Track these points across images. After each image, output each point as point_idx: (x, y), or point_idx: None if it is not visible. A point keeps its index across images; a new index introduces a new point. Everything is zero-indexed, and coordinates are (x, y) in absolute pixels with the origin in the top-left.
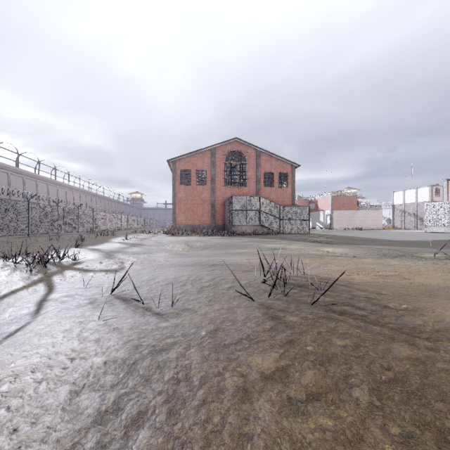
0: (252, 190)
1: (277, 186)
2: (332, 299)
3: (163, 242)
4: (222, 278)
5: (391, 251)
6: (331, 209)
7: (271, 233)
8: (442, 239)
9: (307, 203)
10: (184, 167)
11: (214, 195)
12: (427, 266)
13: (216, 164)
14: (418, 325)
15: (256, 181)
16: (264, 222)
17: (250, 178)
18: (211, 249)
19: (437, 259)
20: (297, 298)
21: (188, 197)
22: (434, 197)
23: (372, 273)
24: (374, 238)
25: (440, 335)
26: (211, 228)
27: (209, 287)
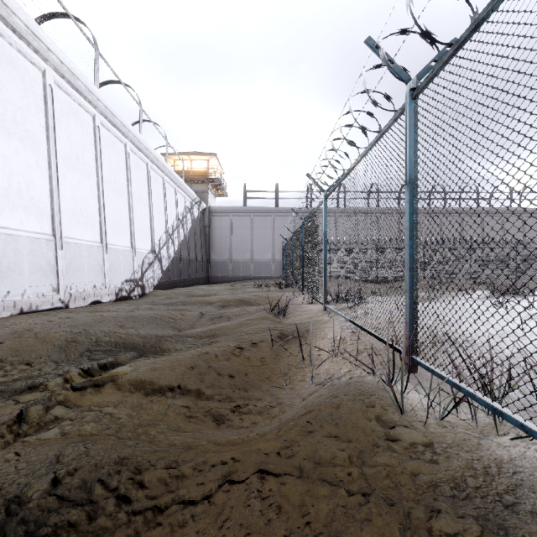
0: None
1: None
2: None
3: None
4: None
5: None
6: None
7: None
8: None
9: None
10: None
11: None
12: None
13: None
14: None
15: None
16: None
17: None
18: None
19: None
20: None
21: None
22: None
23: None
24: None
25: None
26: None
27: None
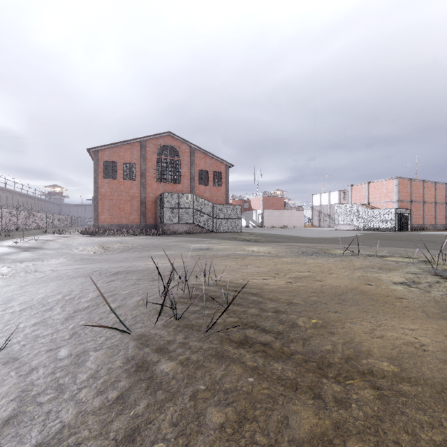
0: (186, 187)
1: (211, 185)
2: (237, 318)
3: (72, 244)
4: (112, 294)
5: (308, 248)
6: (262, 208)
7: (205, 231)
8: (348, 236)
9: (242, 203)
10: (109, 159)
11: (144, 191)
12: (337, 264)
13: (147, 158)
14: (326, 352)
15: (191, 179)
16: (197, 221)
17: (184, 175)
18: (131, 251)
19: (345, 255)
20: (193, 322)
21: (114, 193)
22: (342, 200)
23: (288, 275)
24: (296, 235)
25: (350, 367)
26: (141, 227)
27: (86, 309)
